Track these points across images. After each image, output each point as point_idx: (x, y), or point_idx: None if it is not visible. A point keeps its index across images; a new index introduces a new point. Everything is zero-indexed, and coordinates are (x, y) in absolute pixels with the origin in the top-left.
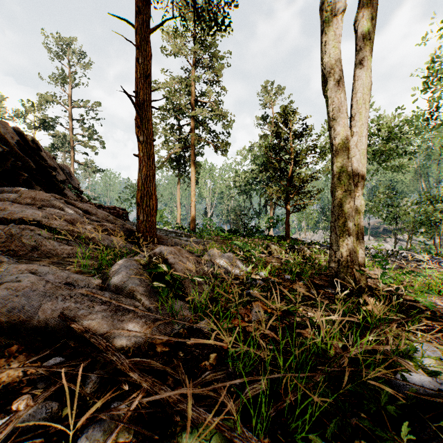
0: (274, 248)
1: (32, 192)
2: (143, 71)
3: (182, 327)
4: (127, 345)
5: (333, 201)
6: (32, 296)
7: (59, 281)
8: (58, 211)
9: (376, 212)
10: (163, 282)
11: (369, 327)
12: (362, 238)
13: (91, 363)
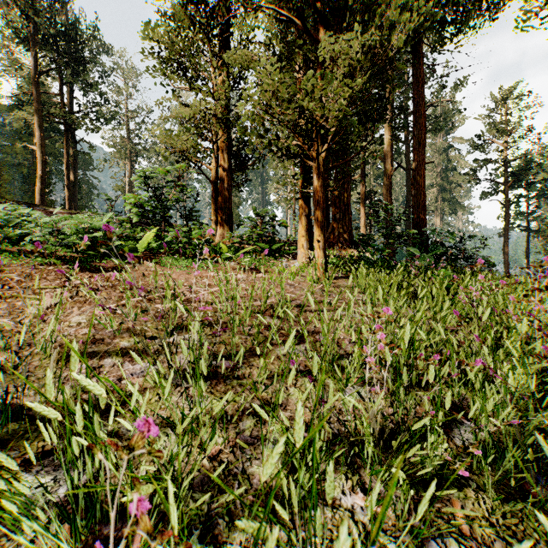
0: None
1: None
2: (527, 260)
3: None
4: None
5: None
6: None
7: None
8: None
9: None
10: None
11: None
12: None
13: None
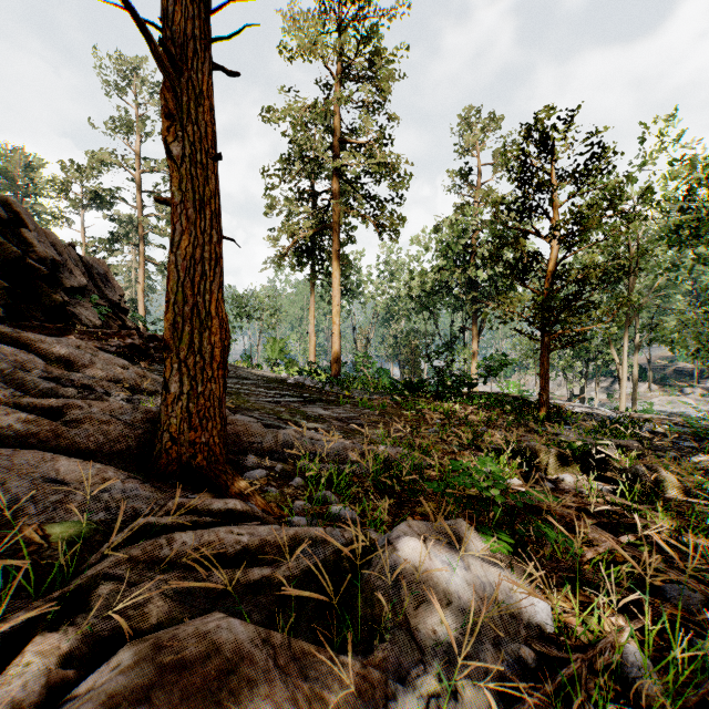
0: (545, 454)
1: None
2: None
3: None
4: None
5: None
6: None
7: None
8: None
9: (675, 342)
10: None
11: None
12: None
13: None
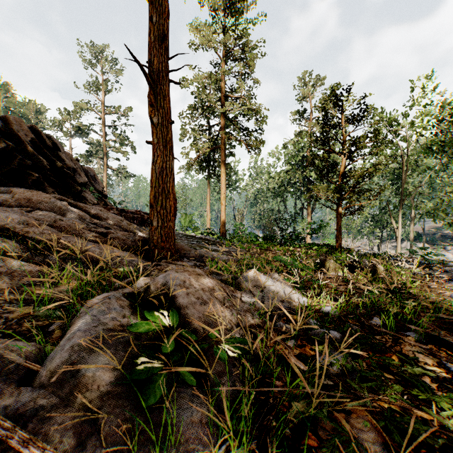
0: (328, 263)
1: (29, 193)
2: (158, 33)
3: None
4: None
5: None
6: None
7: None
8: (54, 215)
9: (436, 216)
10: None
11: None
12: None
13: None
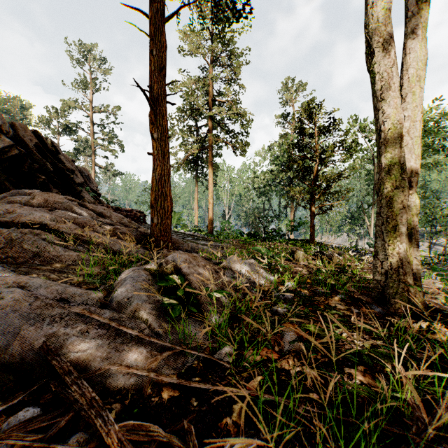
0: (299, 254)
1: (45, 194)
2: (157, 63)
3: (196, 358)
4: (125, 387)
5: (381, 201)
6: (12, 319)
7: (53, 296)
8: (70, 214)
9: None
10: (176, 296)
11: (445, 368)
12: (416, 245)
13: (74, 417)
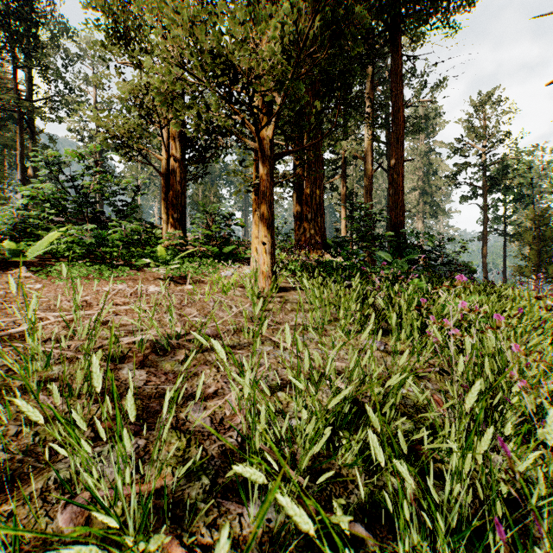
0: None
1: None
2: (504, 264)
3: None
4: None
5: None
6: None
7: None
8: None
9: None
10: None
11: None
12: None
13: None
